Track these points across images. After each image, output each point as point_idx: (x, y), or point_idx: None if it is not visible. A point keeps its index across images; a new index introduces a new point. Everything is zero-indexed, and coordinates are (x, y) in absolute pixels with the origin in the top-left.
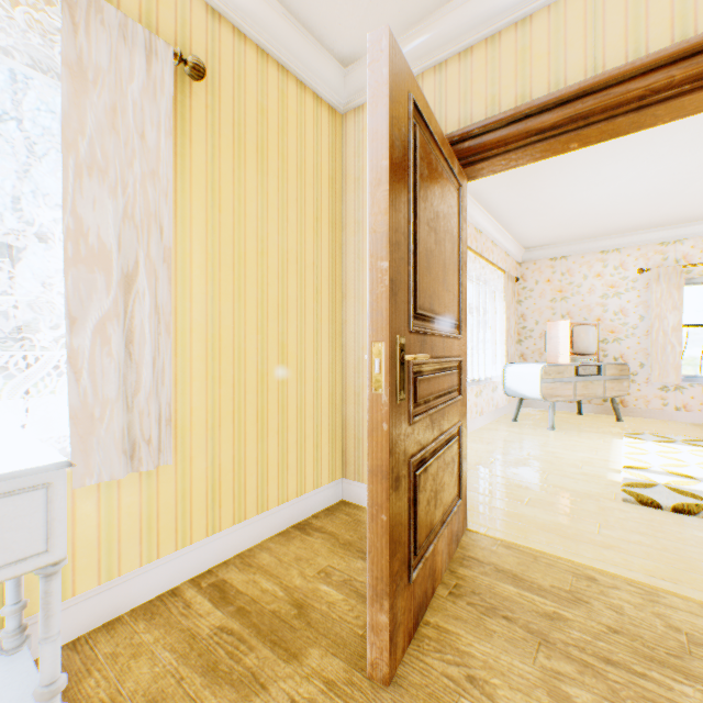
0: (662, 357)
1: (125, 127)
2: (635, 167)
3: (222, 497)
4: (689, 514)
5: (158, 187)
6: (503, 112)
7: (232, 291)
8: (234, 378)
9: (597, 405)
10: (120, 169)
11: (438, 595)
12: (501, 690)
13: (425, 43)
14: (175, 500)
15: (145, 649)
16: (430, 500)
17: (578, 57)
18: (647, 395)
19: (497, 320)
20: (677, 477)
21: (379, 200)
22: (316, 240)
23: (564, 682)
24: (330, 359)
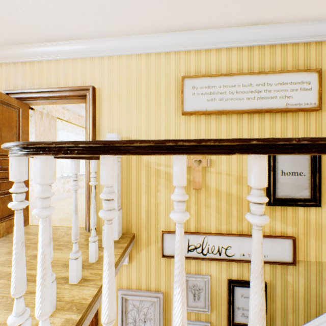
0: None
1: None
2: None
3: None
4: None
5: None
6: (32, 88)
7: None
8: None
9: None
10: None
11: None
12: None
13: (9, 54)
14: None
15: None
16: None
17: (54, 79)
18: None
19: None
20: None
21: None
22: None
23: None
24: None
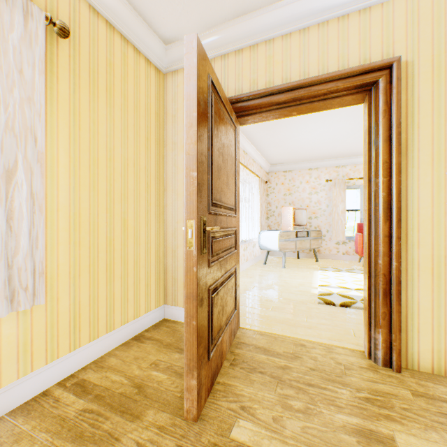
0: (337, 227)
1: (7, 64)
2: (324, 126)
3: (81, 323)
4: (347, 307)
5: (33, 109)
6: (259, 90)
7: (88, 184)
8: (90, 242)
9: (306, 253)
10: (2, 93)
11: (224, 366)
12: (258, 410)
13: (216, 41)
14: (45, 329)
15: (25, 435)
16: (219, 311)
17: (296, 67)
18: (330, 247)
19: (255, 205)
20: (342, 289)
21: (191, 136)
22: (147, 152)
23: (289, 399)
24: (156, 229)
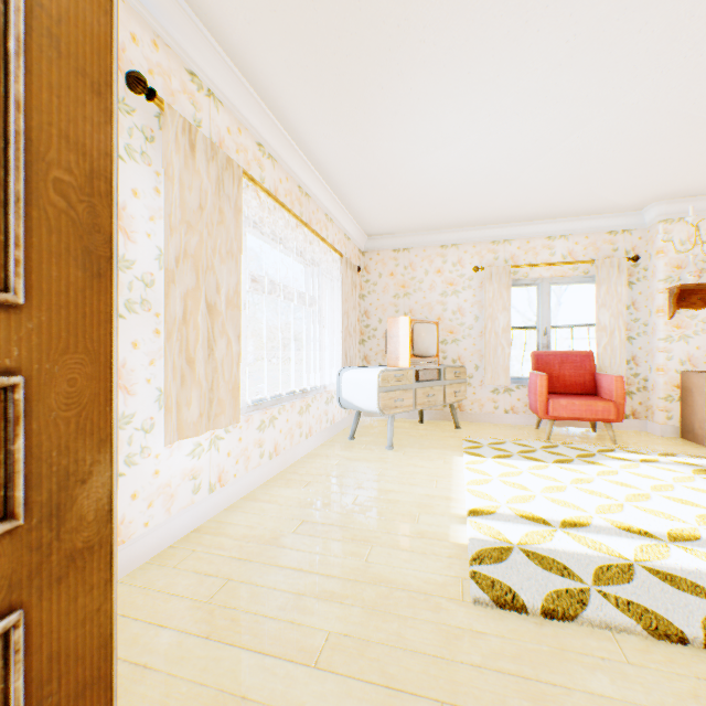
0: (495, 359)
1: None
2: (477, 126)
3: None
4: (565, 619)
5: None
6: None
7: None
8: None
9: (437, 411)
10: None
11: None
12: None
13: None
14: None
15: None
16: None
17: None
18: (482, 399)
19: (336, 315)
20: (529, 522)
21: None
22: None
23: None
24: None
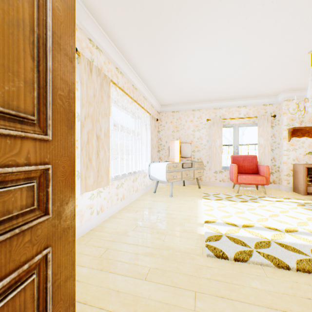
0: (215, 158)
1: None
2: (208, 61)
3: None
4: (243, 261)
5: None
6: None
7: None
8: None
9: (191, 181)
10: None
11: None
12: None
13: None
14: None
15: None
16: None
17: None
18: (210, 175)
19: (147, 139)
20: (229, 225)
21: None
22: None
23: None
24: None
